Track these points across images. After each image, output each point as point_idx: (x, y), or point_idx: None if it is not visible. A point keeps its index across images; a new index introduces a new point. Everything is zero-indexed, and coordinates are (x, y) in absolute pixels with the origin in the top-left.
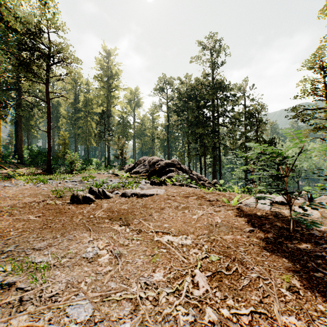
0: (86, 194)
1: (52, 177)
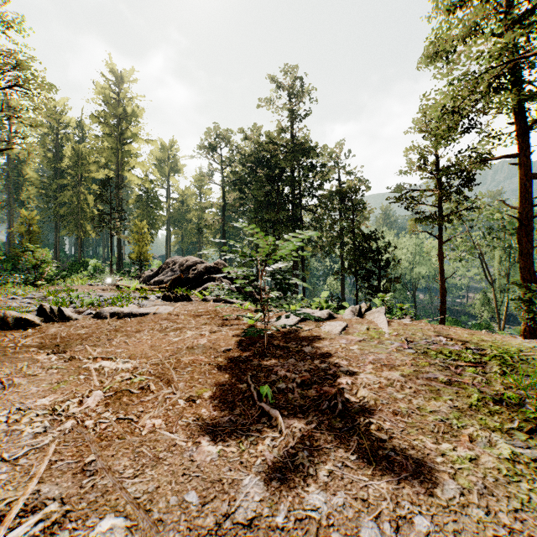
0: (26, 315)
1: None
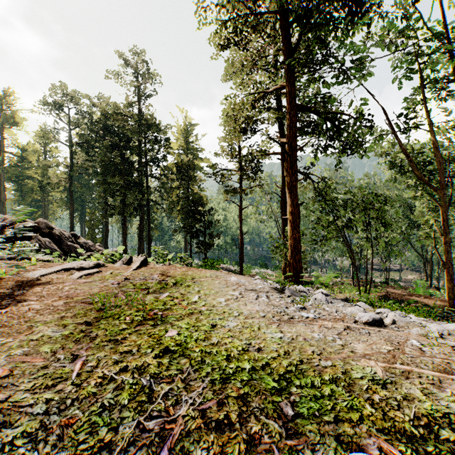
0: None
1: None
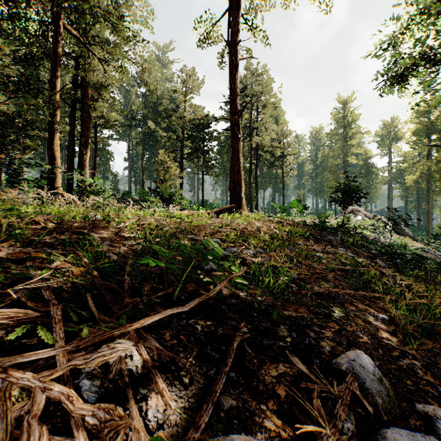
0: None
1: None
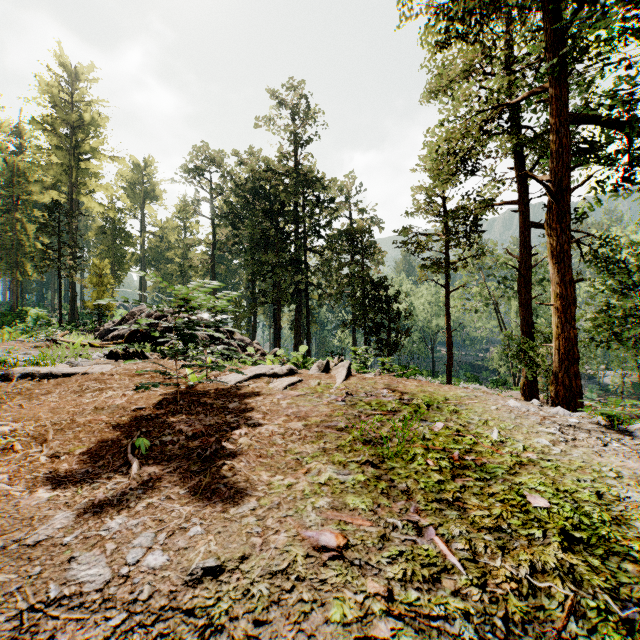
0: None
1: None
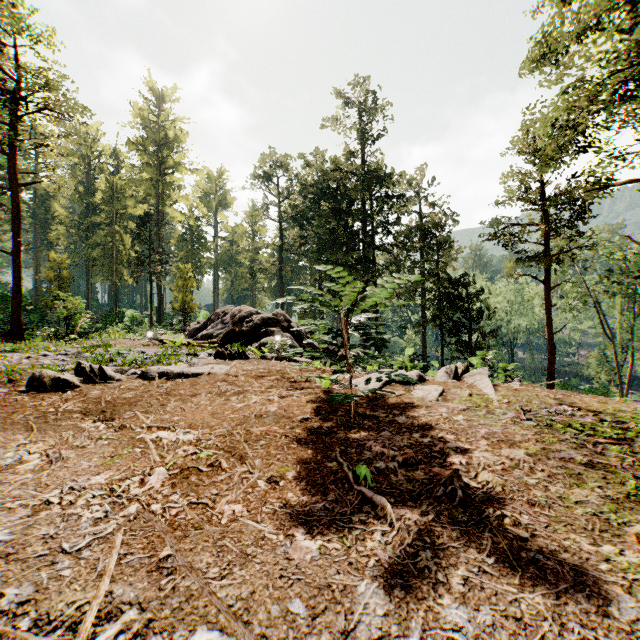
0: (63, 375)
1: (17, 347)
